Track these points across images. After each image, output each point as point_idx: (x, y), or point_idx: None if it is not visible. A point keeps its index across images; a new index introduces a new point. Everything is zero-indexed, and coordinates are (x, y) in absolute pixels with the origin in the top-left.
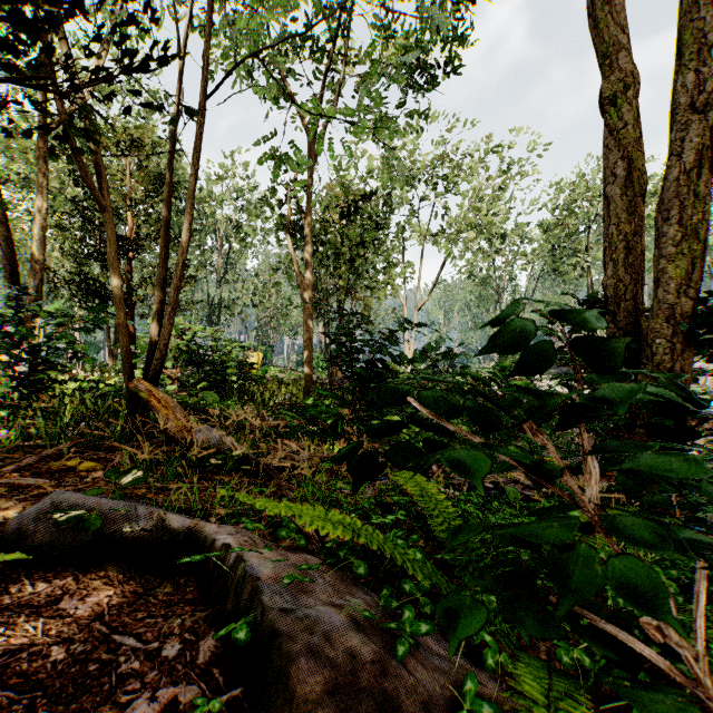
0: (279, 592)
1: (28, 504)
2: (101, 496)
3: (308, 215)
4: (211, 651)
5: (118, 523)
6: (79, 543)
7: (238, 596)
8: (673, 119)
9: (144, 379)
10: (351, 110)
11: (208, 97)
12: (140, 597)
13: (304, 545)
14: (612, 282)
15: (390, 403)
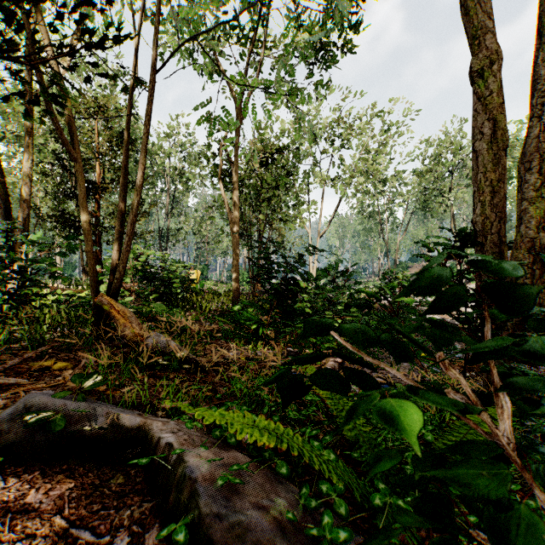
0: (213, 494)
1: (8, 401)
2: (68, 397)
3: (235, 165)
4: (155, 543)
5: (80, 421)
6: (46, 441)
7: (179, 492)
8: (533, 88)
9: (107, 294)
10: (270, 82)
11: (157, 72)
12: (97, 489)
13: (234, 442)
14: (480, 219)
15: (312, 334)
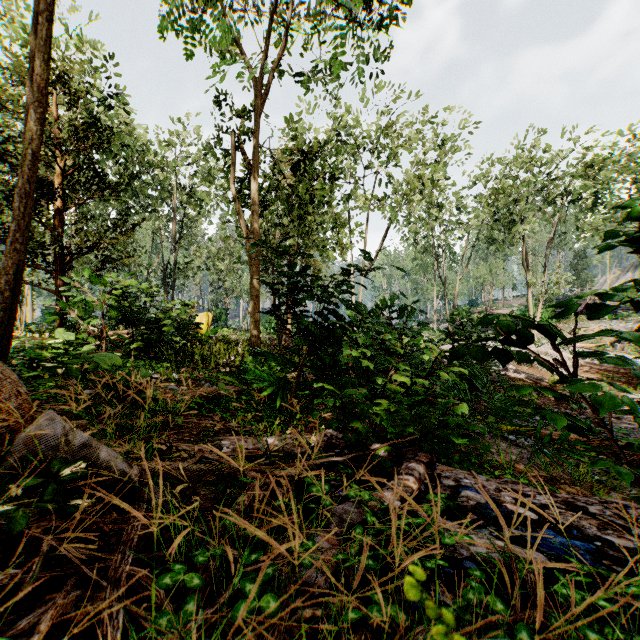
0: None
1: None
2: None
3: (254, 166)
4: None
5: None
6: None
7: None
8: None
9: None
10: None
11: None
12: None
13: None
14: None
15: None
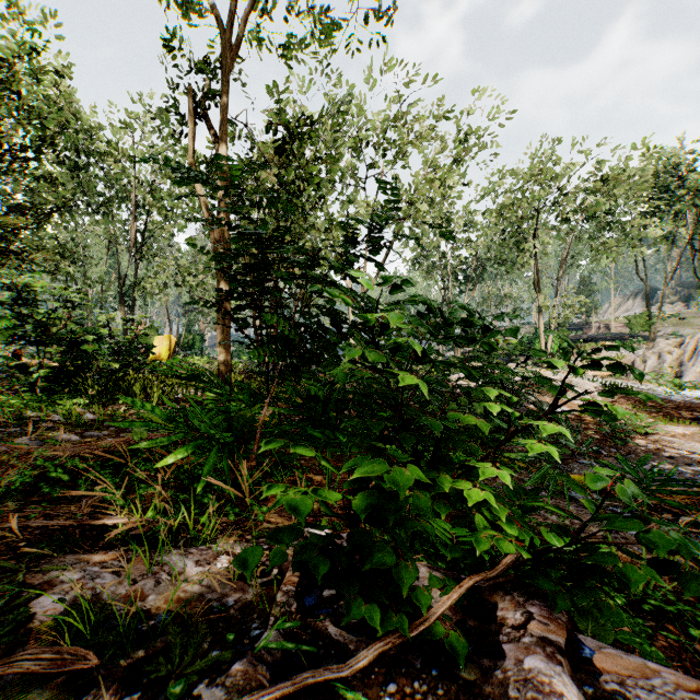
0: None
1: None
2: None
3: (222, 136)
4: None
5: None
6: None
7: None
8: None
9: None
10: None
11: None
12: None
13: None
14: None
15: None
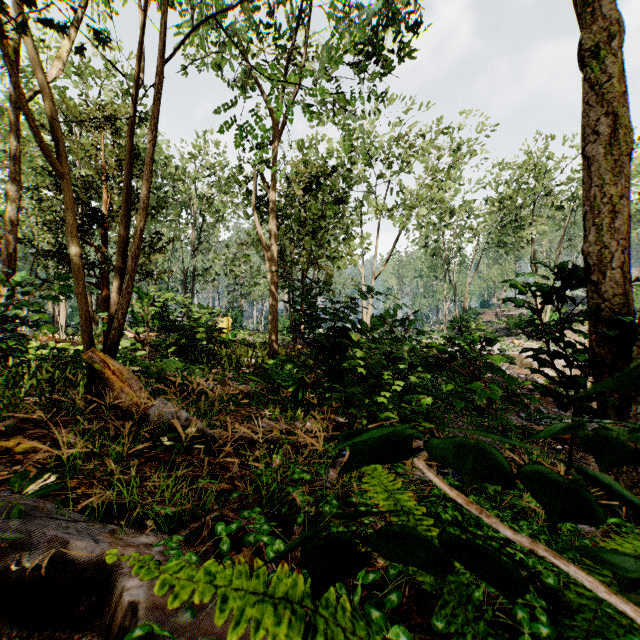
0: None
1: None
2: (2, 508)
3: (273, 189)
4: None
5: (9, 552)
6: None
7: None
8: None
9: (104, 348)
10: (312, 71)
11: (165, 60)
12: None
13: None
14: (594, 249)
15: (370, 457)
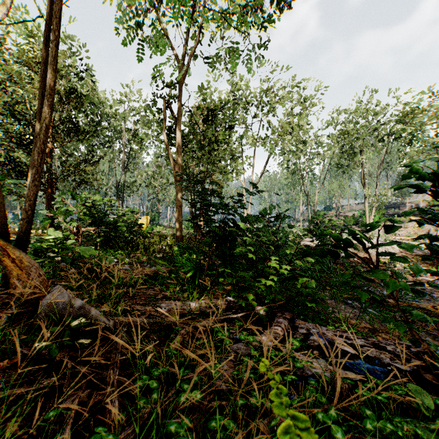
0: None
1: None
2: None
3: (178, 119)
4: None
5: None
6: None
7: None
8: None
9: None
10: None
11: None
12: None
13: None
14: None
15: None
